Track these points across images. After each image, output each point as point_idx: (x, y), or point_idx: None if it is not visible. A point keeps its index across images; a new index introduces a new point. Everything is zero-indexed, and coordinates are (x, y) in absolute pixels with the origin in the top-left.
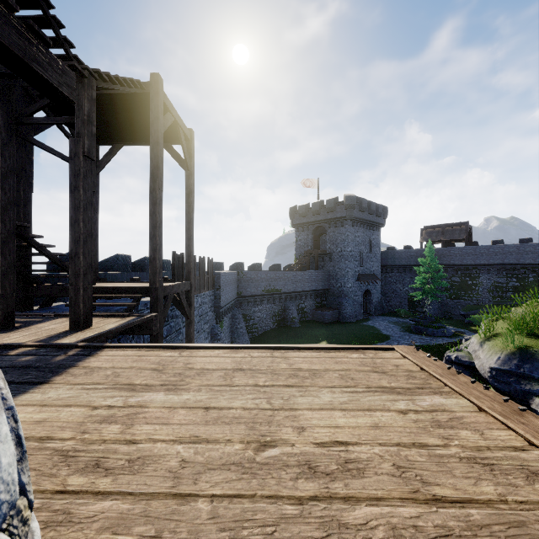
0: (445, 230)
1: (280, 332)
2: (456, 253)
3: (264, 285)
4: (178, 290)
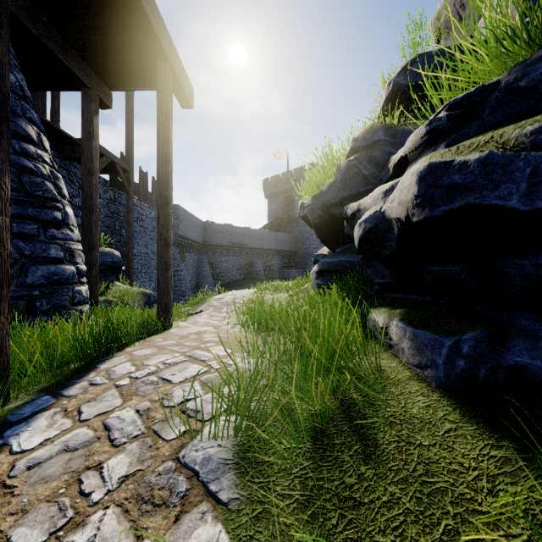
0: None
1: (245, 280)
2: None
3: (230, 237)
4: (114, 160)
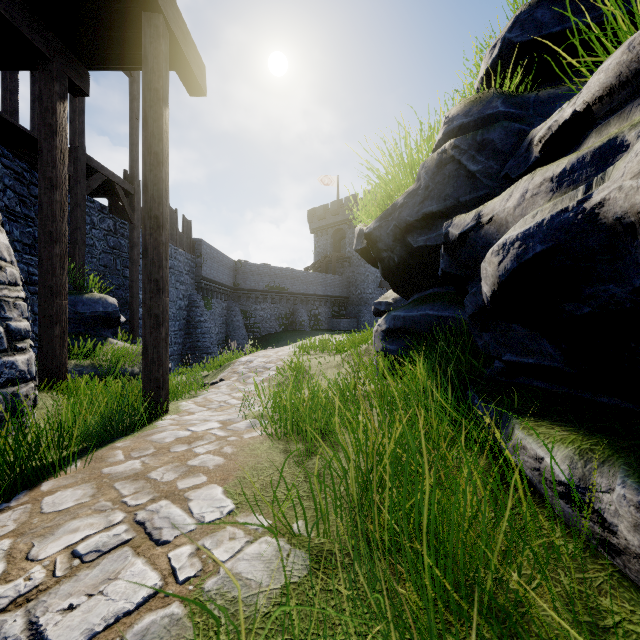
0: None
1: (285, 332)
2: None
3: (268, 280)
4: (112, 178)
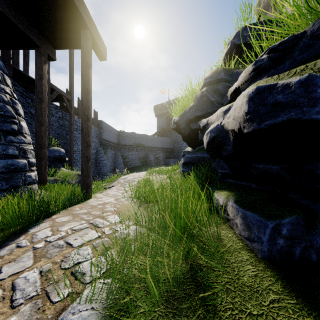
0: None
1: (143, 166)
2: None
3: (134, 140)
4: (61, 93)
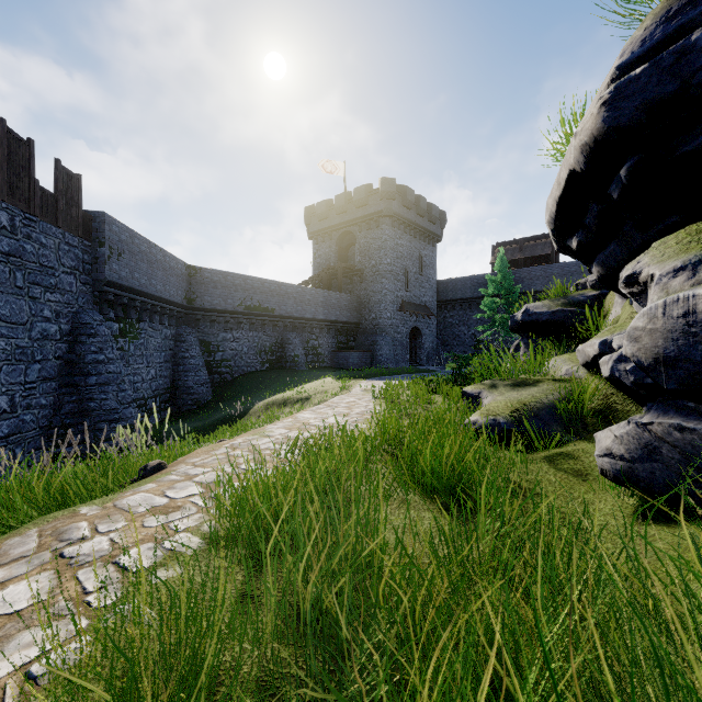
0: (524, 246)
1: (270, 373)
2: (538, 274)
3: (243, 297)
4: None
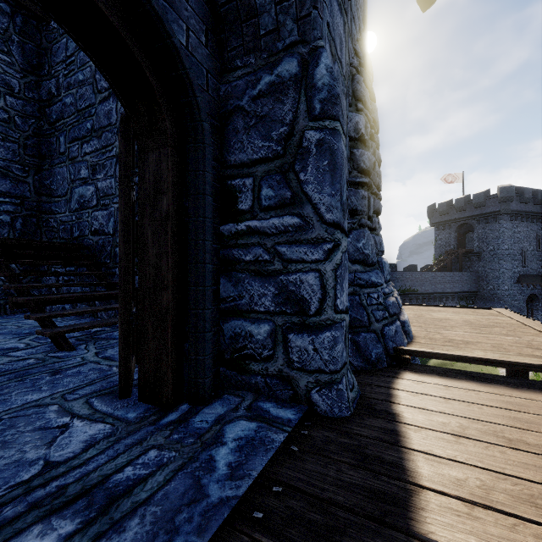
0: None
1: None
2: None
3: (400, 285)
4: None
